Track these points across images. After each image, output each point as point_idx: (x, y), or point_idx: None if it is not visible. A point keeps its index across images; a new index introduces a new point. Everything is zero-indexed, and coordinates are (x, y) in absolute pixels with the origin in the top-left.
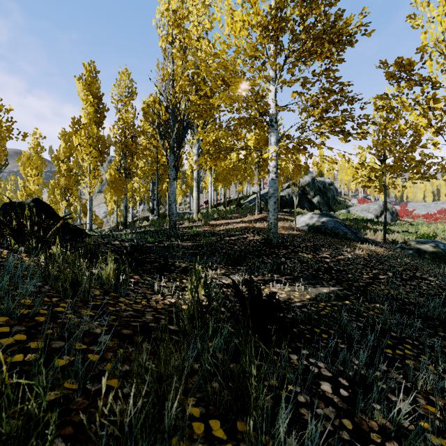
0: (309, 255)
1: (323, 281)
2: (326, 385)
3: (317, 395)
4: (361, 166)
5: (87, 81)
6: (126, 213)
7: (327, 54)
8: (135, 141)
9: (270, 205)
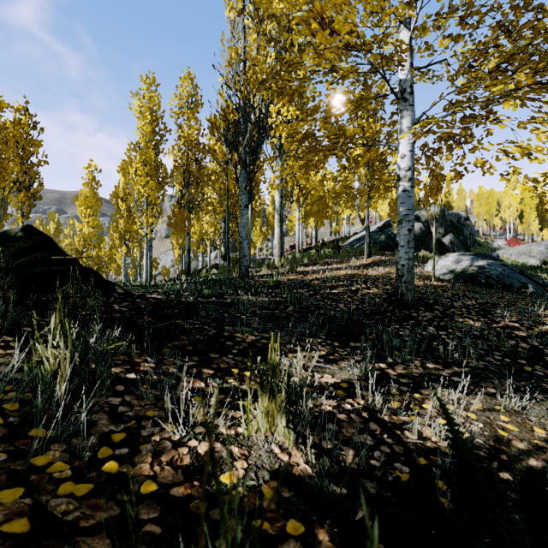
0: (479, 322)
1: (543, 384)
2: None
3: None
4: None
5: (145, 97)
6: (189, 259)
7: None
8: (199, 164)
9: (400, 236)
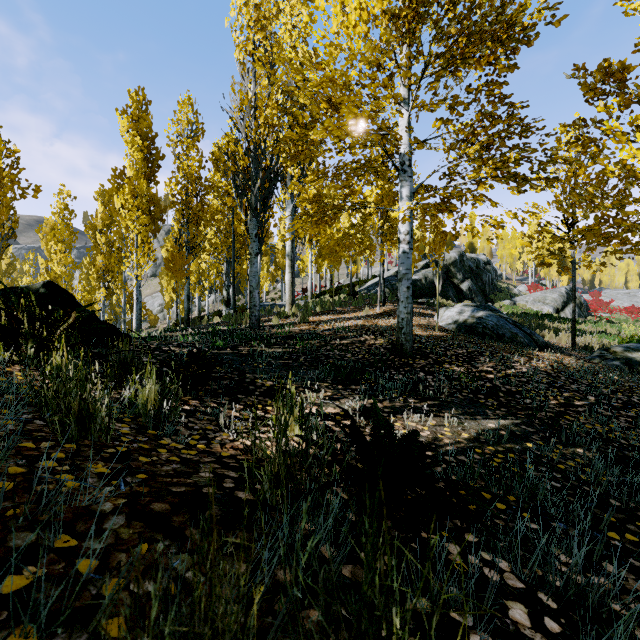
0: (462, 368)
1: (486, 410)
2: (518, 610)
3: (505, 632)
4: (542, 230)
5: (134, 116)
6: (188, 305)
7: (489, 58)
8: (201, 201)
9: (400, 292)
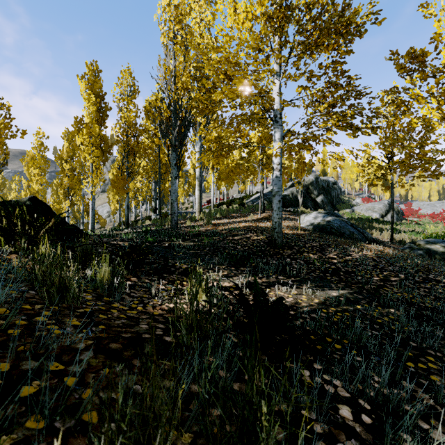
0: (315, 255)
1: (331, 284)
2: (345, 410)
3: (336, 423)
4: (370, 162)
5: (89, 81)
6: (128, 212)
7: (334, 46)
8: (137, 140)
9: (274, 204)
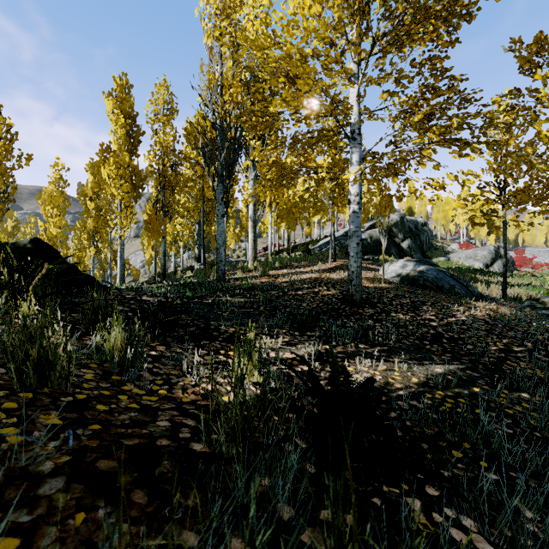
0: (407, 316)
1: (432, 355)
2: None
3: None
4: (481, 191)
5: (118, 98)
6: (164, 261)
7: (432, 35)
8: (175, 171)
9: (350, 248)
